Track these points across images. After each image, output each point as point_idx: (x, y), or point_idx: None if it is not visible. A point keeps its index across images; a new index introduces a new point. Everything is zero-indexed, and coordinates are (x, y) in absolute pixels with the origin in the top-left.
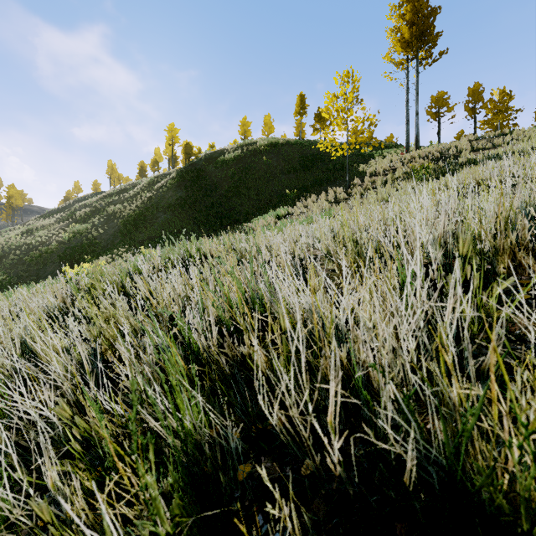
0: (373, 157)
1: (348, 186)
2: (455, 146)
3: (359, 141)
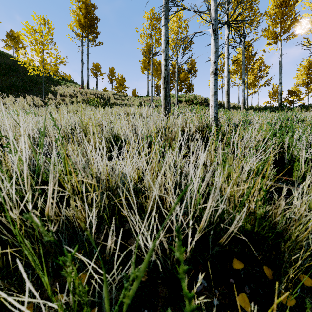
0: (60, 84)
1: (44, 97)
2: (106, 94)
3: (53, 69)
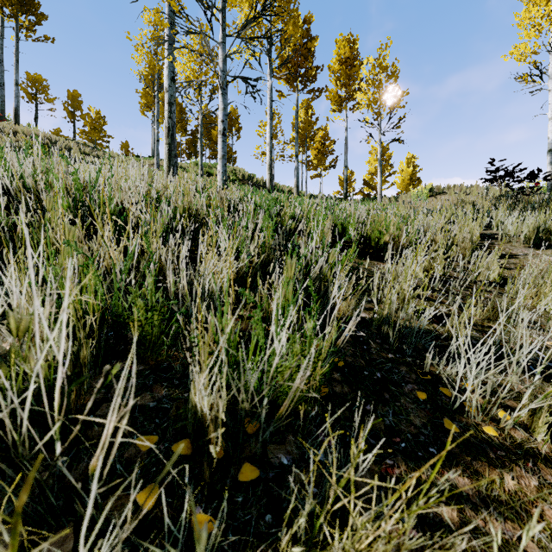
0: None
1: None
2: (63, 141)
3: None
